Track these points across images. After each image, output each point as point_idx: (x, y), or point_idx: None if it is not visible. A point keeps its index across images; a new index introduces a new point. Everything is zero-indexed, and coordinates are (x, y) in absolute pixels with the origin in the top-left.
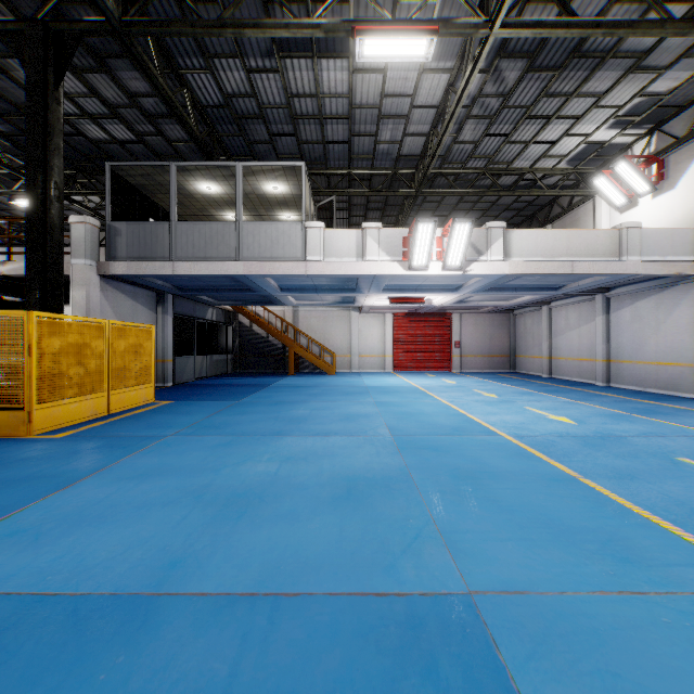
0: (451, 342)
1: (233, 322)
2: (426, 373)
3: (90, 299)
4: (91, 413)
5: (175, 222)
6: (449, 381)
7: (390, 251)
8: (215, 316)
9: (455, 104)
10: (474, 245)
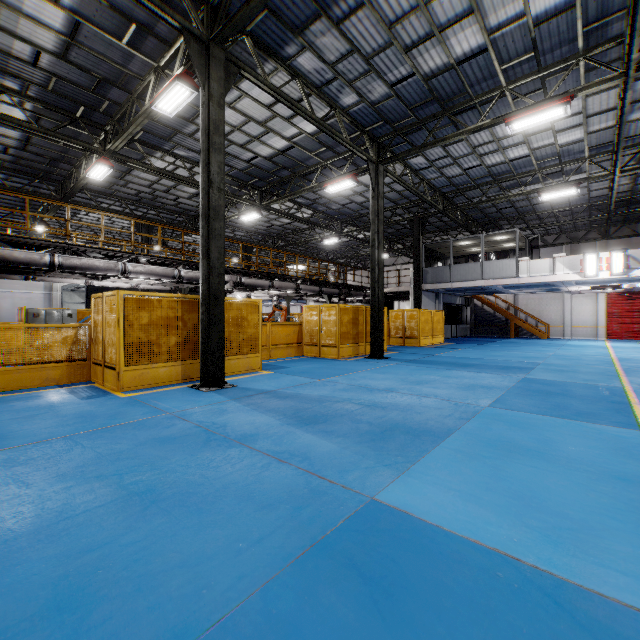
0: None
1: (470, 304)
2: (639, 341)
3: None
4: (429, 343)
5: (451, 265)
6: None
7: (571, 268)
8: (460, 301)
9: (610, 190)
10: (635, 259)
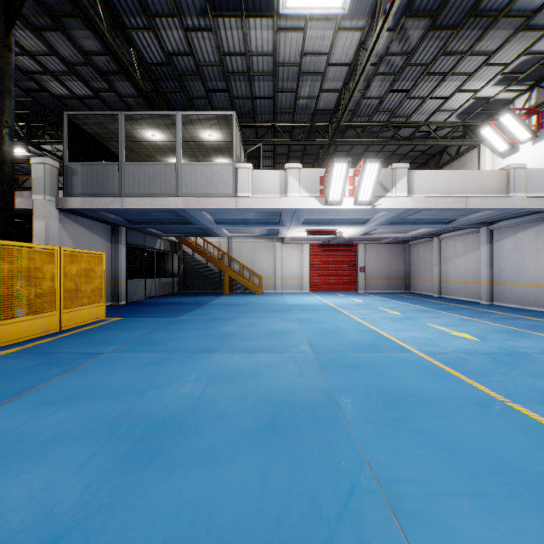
0: (357, 267)
1: (179, 251)
2: (337, 293)
3: (49, 230)
4: (43, 330)
5: (123, 164)
6: (357, 299)
7: (309, 188)
8: (163, 246)
9: (367, 58)
10: (381, 183)
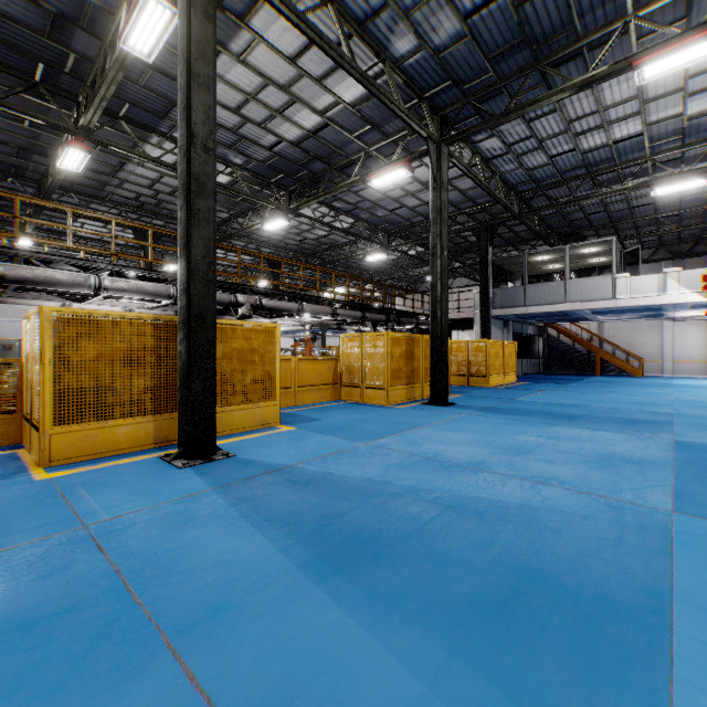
0: None
1: (543, 334)
2: None
3: None
4: (499, 382)
5: (526, 285)
6: None
7: (688, 286)
8: (532, 331)
9: None
10: None
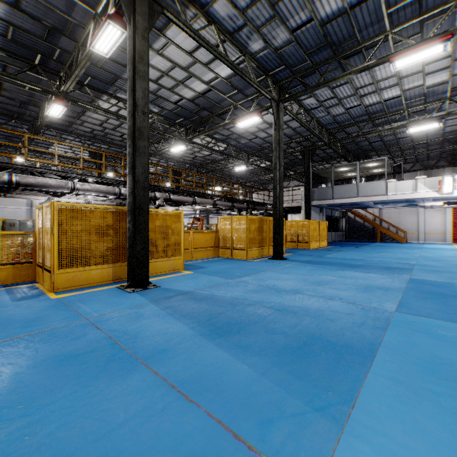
0: None
1: (345, 216)
2: None
3: None
4: (316, 246)
5: (333, 186)
6: None
7: (430, 187)
8: (338, 214)
9: None
10: None
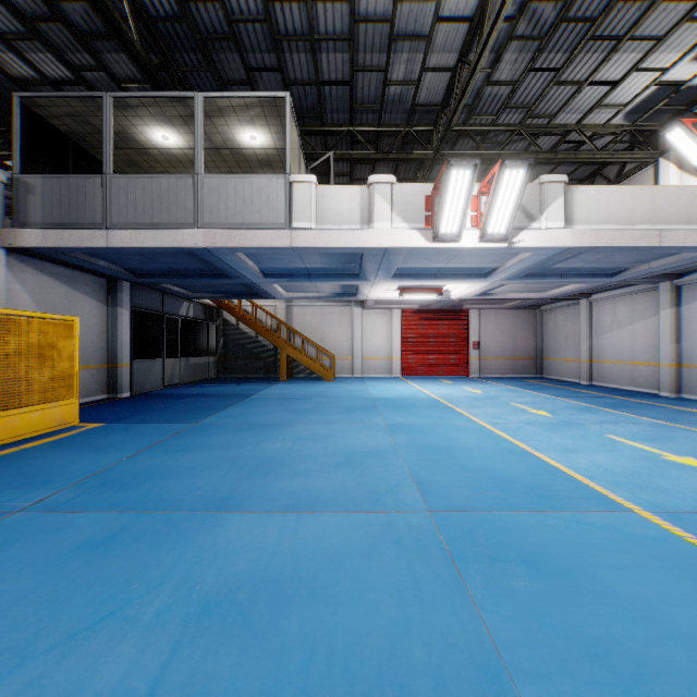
0: (468, 342)
1: (217, 319)
2: (440, 379)
3: None
4: None
5: (109, 175)
6: (472, 389)
7: (408, 214)
8: (192, 311)
9: None
10: (523, 207)
